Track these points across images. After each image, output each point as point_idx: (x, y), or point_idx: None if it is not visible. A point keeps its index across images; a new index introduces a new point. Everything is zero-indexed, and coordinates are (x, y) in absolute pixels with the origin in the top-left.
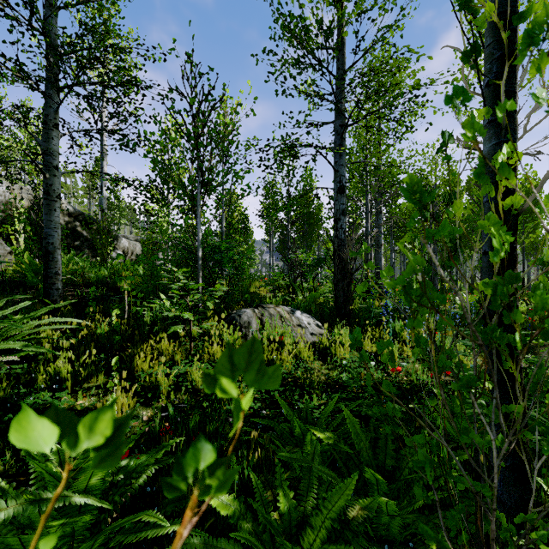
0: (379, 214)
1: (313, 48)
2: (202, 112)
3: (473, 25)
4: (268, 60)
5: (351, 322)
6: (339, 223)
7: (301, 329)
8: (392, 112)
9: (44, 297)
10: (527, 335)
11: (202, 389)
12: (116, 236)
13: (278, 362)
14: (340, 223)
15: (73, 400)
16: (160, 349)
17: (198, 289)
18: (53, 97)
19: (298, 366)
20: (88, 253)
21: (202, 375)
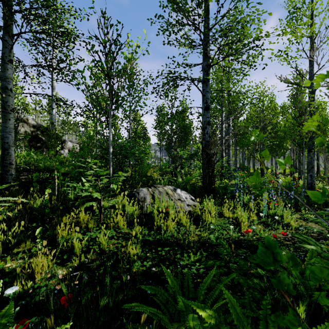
0: (229, 127)
1: (189, 10)
2: (112, 52)
3: (291, 2)
4: (159, 22)
5: (214, 196)
6: (205, 130)
7: (181, 202)
8: (242, 55)
9: (1, 180)
10: (327, 204)
11: (107, 250)
12: (64, 140)
13: (164, 227)
14: (206, 130)
15: (3, 263)
16: (78, 219)
17: (109, 174)
18: (8, 41)
19: (179, 229)
20: (46, 151)
21: (108, 239)
